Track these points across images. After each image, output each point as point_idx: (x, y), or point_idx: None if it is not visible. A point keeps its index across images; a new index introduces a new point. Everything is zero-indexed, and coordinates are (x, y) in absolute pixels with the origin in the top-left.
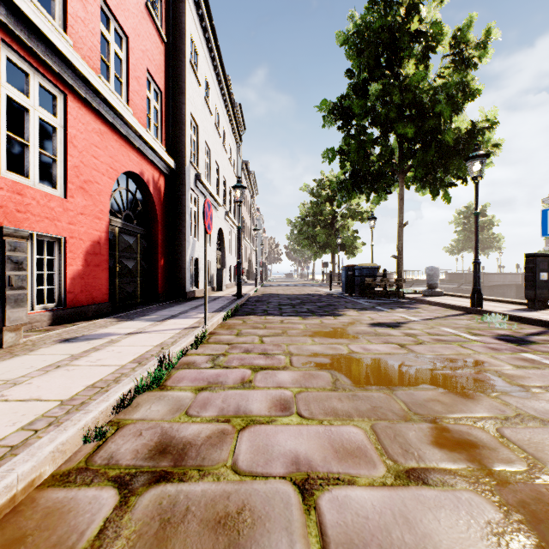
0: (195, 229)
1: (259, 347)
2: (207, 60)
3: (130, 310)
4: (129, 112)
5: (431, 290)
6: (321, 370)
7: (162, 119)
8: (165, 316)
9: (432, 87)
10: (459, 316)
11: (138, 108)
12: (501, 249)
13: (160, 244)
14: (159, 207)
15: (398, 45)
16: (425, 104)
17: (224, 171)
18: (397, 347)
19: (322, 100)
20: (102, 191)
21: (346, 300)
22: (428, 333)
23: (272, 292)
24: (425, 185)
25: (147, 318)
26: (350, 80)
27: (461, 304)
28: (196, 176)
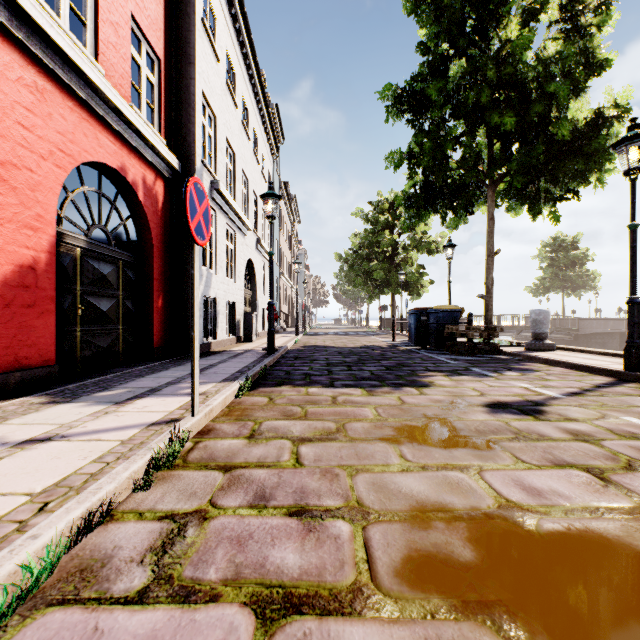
0: (211, 258)
1: (289, 483)
2: (229, 31)
3: (95, 376)
4: (94, 66)
5: (539, 342)
6: (468, 613)
7: (160, 98)
8: (138, 392)
9: (541, 59)
10: (616, 386)
11: (116, 70)
12: (596, 289)
13: (157, 276)
14: (155, 223)
15: (489, 6)
16: (529, 83)
17: (255, 186)
18: (596, 483)
19: (386, 85)
20: (40, 185)
21: (421, 356)
22: (611, 431)
23: (317, 343)
24: (524, 200)
25: (102, 396)
26: (423, 56)
27: (598, 364)
28: (211, 184)
